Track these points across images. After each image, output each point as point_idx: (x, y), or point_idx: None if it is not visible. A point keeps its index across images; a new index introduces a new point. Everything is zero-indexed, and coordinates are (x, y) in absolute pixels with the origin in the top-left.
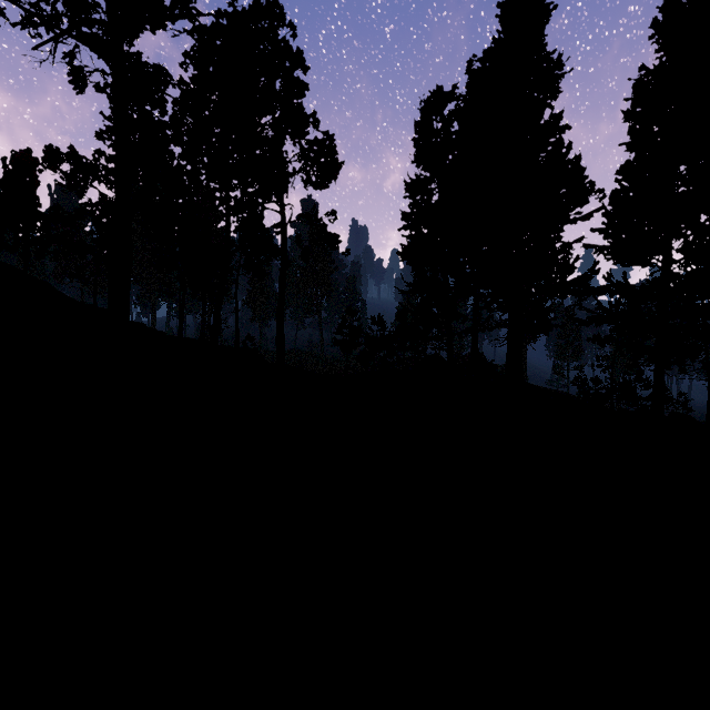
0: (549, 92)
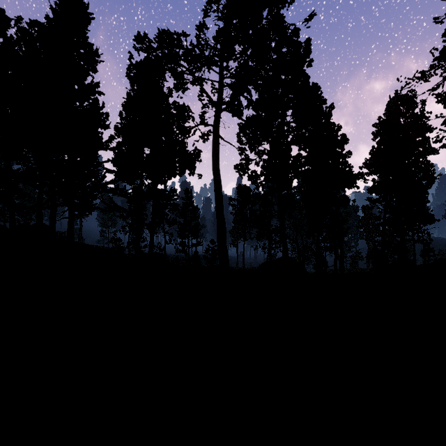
0: (91, 67)
